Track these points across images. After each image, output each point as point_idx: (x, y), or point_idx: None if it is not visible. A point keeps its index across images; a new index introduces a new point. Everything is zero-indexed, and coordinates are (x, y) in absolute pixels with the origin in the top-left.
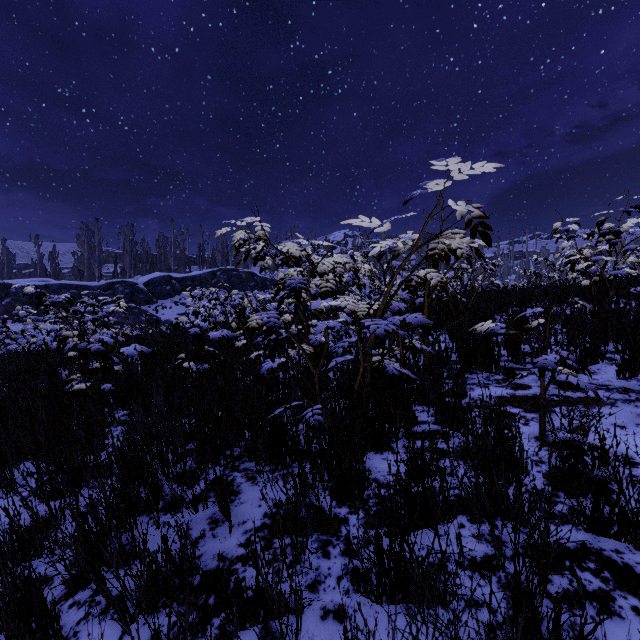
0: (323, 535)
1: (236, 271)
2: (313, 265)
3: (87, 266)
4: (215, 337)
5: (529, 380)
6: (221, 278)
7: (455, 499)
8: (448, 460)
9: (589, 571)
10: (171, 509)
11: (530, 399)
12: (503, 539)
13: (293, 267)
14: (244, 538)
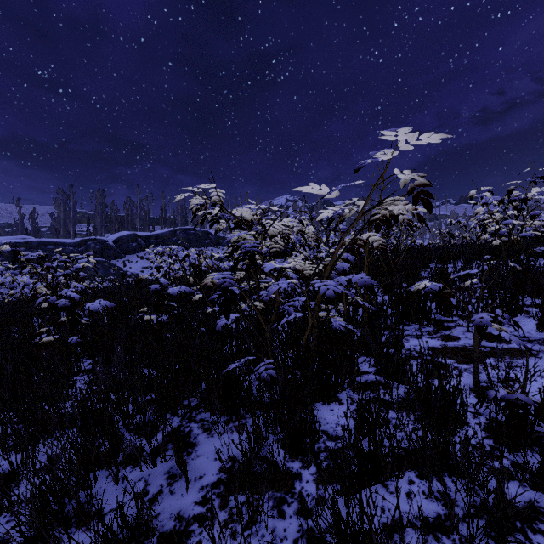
0: (277, 492)
1: (193, 230)
2: (264, 228)
3: (63, 225)
4: (174, 293)
5: (457, 332)
6: (180, 236)
7: (402, 453)
8: (392, 411)
9: (541, 533)
10: (130, 462)
11: (460, 350)
12: (452, 497)
13: (246, 230)
14: (200, 495)
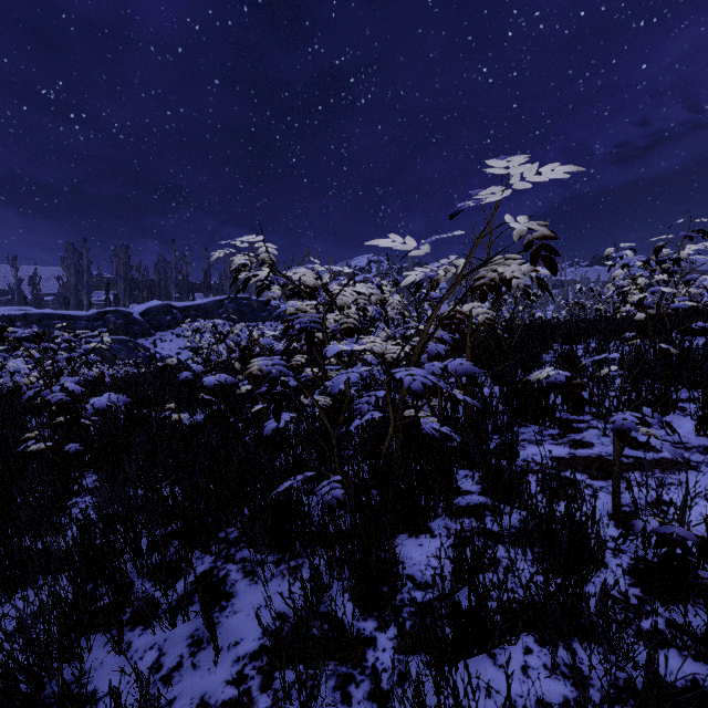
0: (342, 666)
1: (246, 300)
2: (331, 297)
3: (74, 293)
4: (210, 384)
5: (590, 435)
6: (229, 307)
7: (516, 607)
8: (502, 548)
9: None
10: (140, 621)
11: (595, 461)
12: (585, 672)
13: (306, 299)
14: (235, 670)
